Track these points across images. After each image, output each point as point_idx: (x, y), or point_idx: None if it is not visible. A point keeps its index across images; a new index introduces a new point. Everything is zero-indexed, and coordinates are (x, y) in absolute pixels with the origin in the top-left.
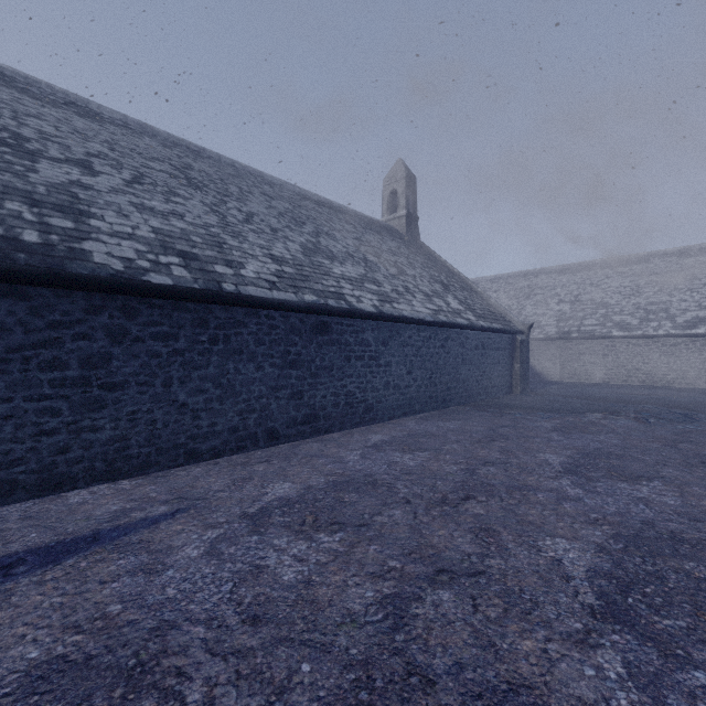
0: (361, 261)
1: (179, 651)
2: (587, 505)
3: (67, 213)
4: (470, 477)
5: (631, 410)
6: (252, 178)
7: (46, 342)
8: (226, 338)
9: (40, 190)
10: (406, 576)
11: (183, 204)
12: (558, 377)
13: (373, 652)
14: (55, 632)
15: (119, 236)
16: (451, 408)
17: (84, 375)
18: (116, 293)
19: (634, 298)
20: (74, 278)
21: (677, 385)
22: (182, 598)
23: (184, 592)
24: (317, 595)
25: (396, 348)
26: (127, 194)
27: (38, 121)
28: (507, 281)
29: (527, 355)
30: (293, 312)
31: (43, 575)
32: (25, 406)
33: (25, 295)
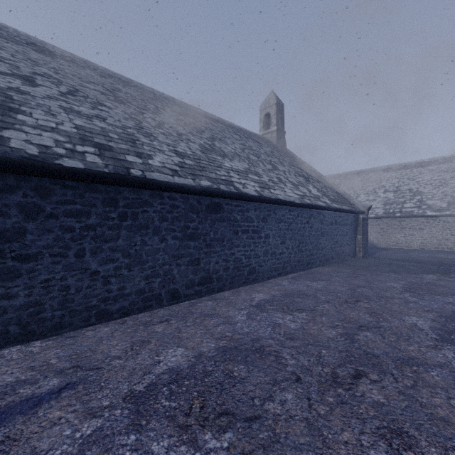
0: (245, 159)
1: None
2: None
3: None
4: (351, 344)
5: None
6: (166, 101)
7: None
8: (134, 215)
9: None
10: None
11: (107, 111)
12: (385, 245)
13: None
14: None
15: (42, 129)
16: (314, 269)
17: None
18: (30, 175)
19: (442, 188)
20: None
21: None
22: None
23: None
24: None
25: (273, 223)
26: (59, 100)
27: None
28: (346, 178)
29: (367, 229)
30: (192, 195)
31: None
32: None
33: None
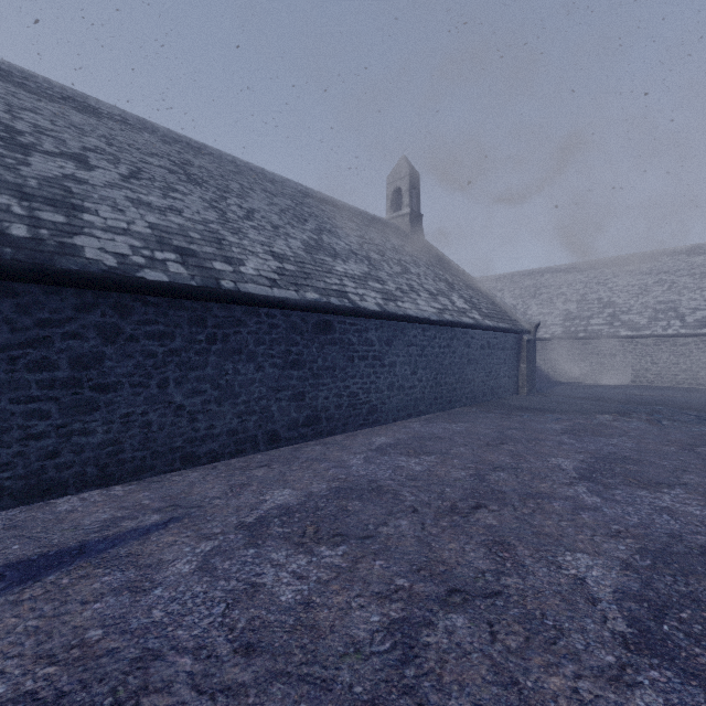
0: (364, 259)
1: (161, 687)
2: (607, 515)
3: (59, 207)
4: (480, 483)
5: (642, 412)
6: (253, 175)
7: (34, 341)
8: (225, 337)
9: (31, 183)
10: (415, 597)
11: (182, 200)
12: (565, 378)
13: (380, 690)
14: (26, 663)
15: (113, 231)
16: (457, 409)
17: (75, 376)
18: (109, 290)
19: (642, 297)
20: (63, 274)
21: (687, 386)
22: (169, 622)
23: (172, 615)
24: (317, 619)
25: (400, 347)
26: (123, 189)
27: (33, 115)
28: (512, 280)
29: (534, 355)
30: (295, 311)
31: (21, 593)
32: (12, 408)
33: (12, 291)
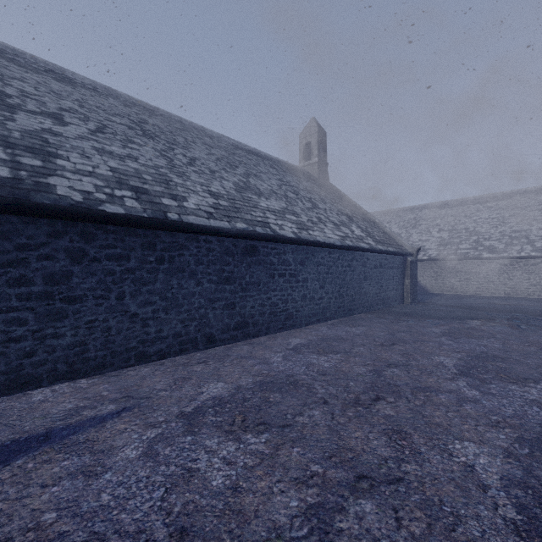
0: (282, 197)
1: None
2: (486, 407)
3: (37, 154)
4: (378, 378)
5: (504, 318)
6: (195, 131)
7: (14, 262)
8: (171, 258)
9: (15, 135)
10: (328, 482)
11: (138, 149)
12: (439, 290)
13: None
14: None
15: (81, 173)
16: (356, 316)
17: (47, 290)
18: (76, 221)
19: (501, 227)
20: (38, 207)
21: (537, 297)
22: (115, 505)
23: (118, 499)
24: (243, 503)
25: (311, 267)
26: (90, 140)
27: (20, 83)
28: (398, 214)
29: (416, 273)
30: (227, 237)
31: None
32: None
33: None
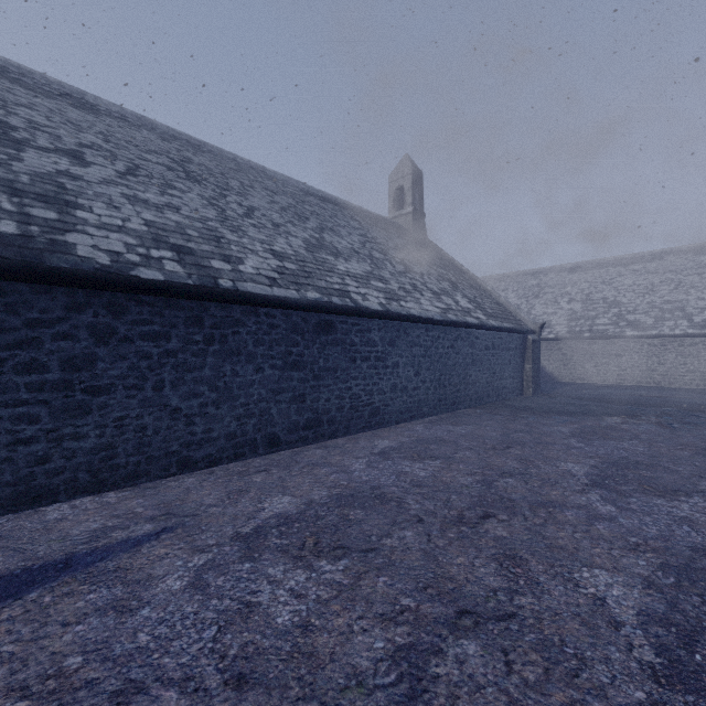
0: (366, 258)
1: None
2: (623, 526)
3: (51, 203)
4: (487, 490)
5: (651, 414)
6: (254, 173)
7: (23, 342)
8: (223, 337)
9: (23, 179)
10: (422, 619)
11: (180, 197)
12: (569, 378)
13: None
14: None
15: (108, 228)
16: (461, 411)
17: (65, 378)
18: (101, 289)
19: (649, 296)
20: (53, 272)
21: (695, 387)
22: (155, 648)
23: (159, 640)
24: (316, 645)
25: (404, 348)
26: (119, 186)
27: (28, 111)
28: (516, 280)
29: (539, 356)
30: (295, 310)
31: None
32: None
33: None
